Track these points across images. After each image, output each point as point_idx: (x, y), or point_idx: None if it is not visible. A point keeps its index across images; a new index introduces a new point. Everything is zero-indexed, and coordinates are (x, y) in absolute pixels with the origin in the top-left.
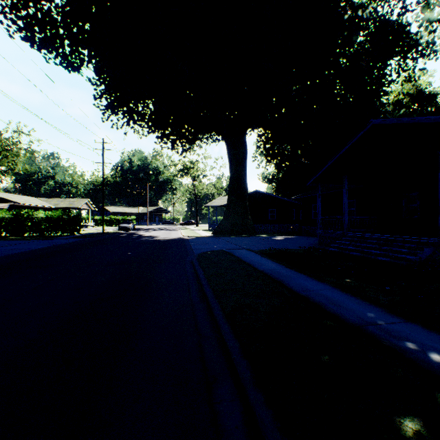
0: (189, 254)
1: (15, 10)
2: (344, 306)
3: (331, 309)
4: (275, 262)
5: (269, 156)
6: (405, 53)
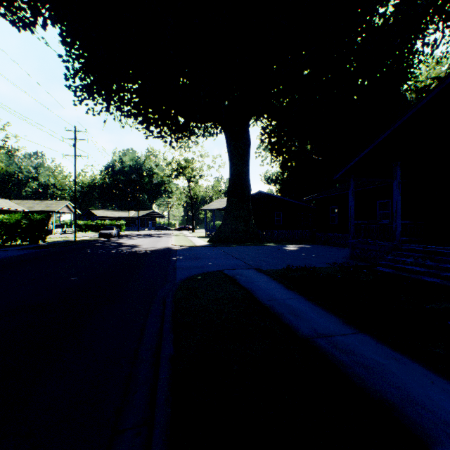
0: (167, 281)
1: None
2: None
3: None
4: (318, 306)
5: (275, 151)
6: (446, 21)
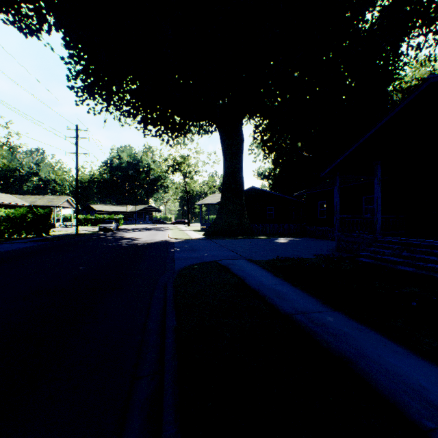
0: (166, 270)
1: None
2: None
3: None
4: (300, 290)
5: (267, 148)
6: (428, 26)
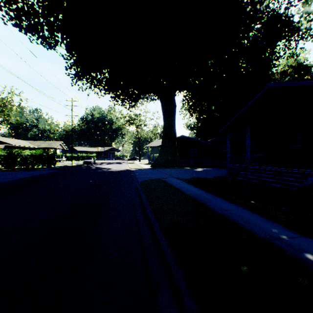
0: (134, 182)
1: (8, 4)
2: (253, 223)
3: (244, 225)
4: (198, 188)
5: (191, 111)
6: (290, 37)
